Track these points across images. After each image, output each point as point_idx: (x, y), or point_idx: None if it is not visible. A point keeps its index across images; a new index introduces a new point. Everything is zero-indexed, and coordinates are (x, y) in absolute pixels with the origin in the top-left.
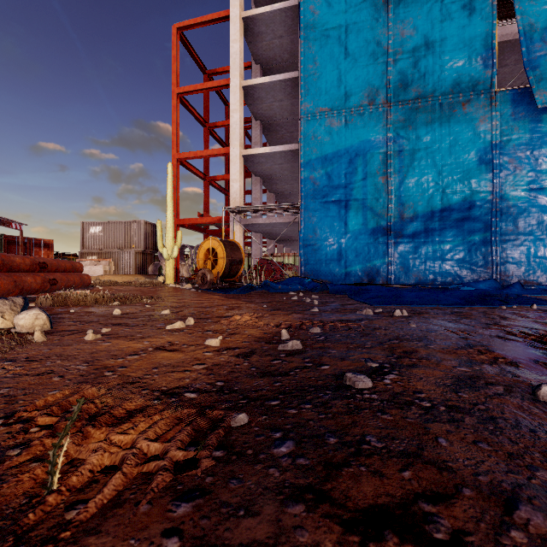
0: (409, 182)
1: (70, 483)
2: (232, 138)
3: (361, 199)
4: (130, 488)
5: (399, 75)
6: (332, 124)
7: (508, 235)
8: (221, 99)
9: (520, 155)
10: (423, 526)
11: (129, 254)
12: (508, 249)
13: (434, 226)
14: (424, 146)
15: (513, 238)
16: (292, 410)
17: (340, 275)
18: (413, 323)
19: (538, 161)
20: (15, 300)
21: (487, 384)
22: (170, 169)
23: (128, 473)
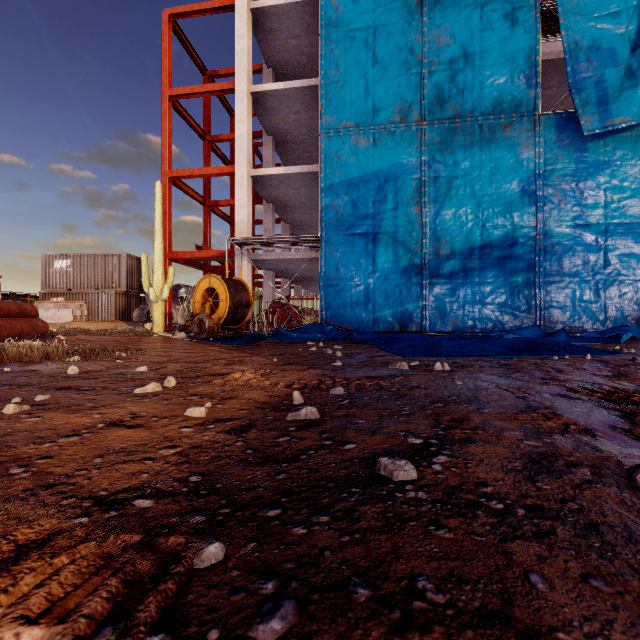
0: (446, 214)
1: None
2: (239, 155)
3: (392, 232)
4: None
5: (435, 90)
6: (359, 142)
7: (553, 276)
8: (226, 108)
9: (564, 188)
10: None
11: (107, 295)
12: (552, 292)
13: (473, 264)
14: (462, 173)
15: (557, 280)
16: (299, 529)
17: (368, 321)
18: (458, 379)
19: (583, 195)
20: None
21: (568, 465)
22: (159, 189)
23: None
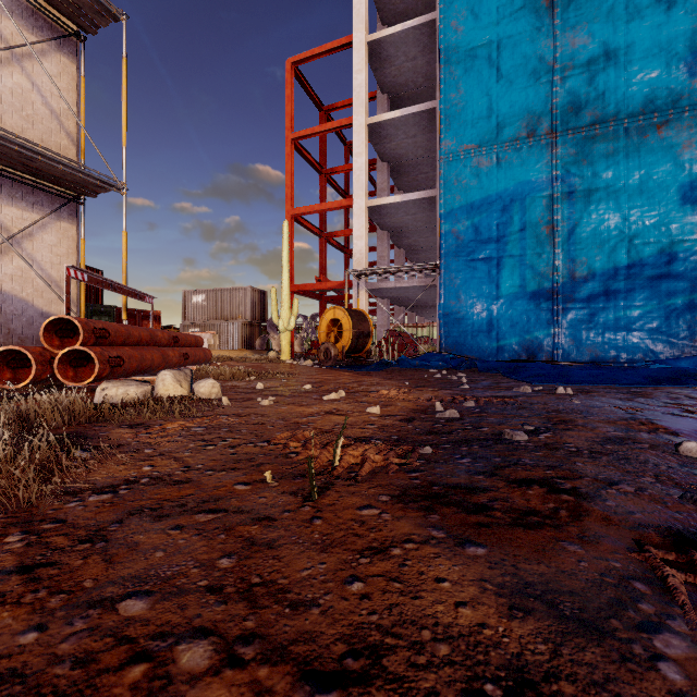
0: (583, 231)
1: (342, 465)
2: (356, 188)
3: (518, 255)
4: (376, 469)
5: (569, 96)
6: (480, 164)
7: None
8: (340, 138)
9: None
10: (554, 485)
11: (235, 326)
12: None
13: (618, 286)
14: (603, 185)
15: None
16: (463, 448)
17: (490, 350)
18: (576, 399)
19: None
20: (186, 371)
21: (635, 442)
22: (286, 229)
23: (371, 464)
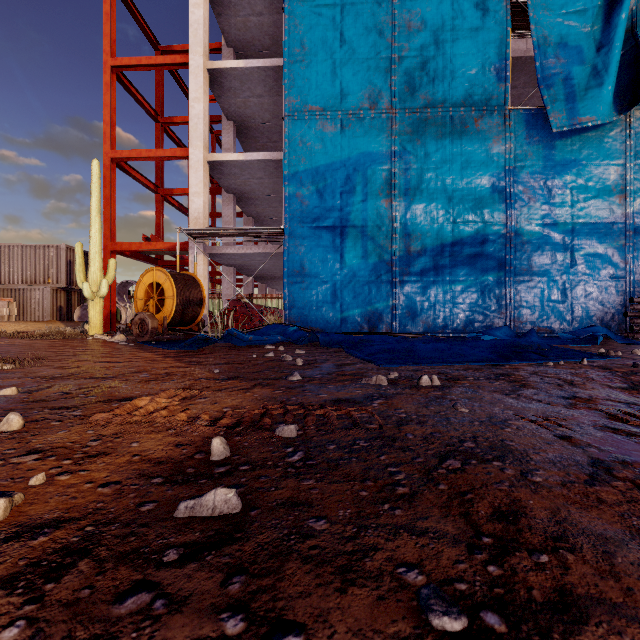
0: (417, 208)
1: None
2: (193, 137)
3: (361, 226)
4: None
5: (405, 76)
6: (325, 128)
7: (522, 275)
8: (182, 89)
9: (533, 185)
10: None
11: (42, 292)
12: (522, 291)
13: (444, 262)
14: (433, 166)
15: (527, 279)
16: None
17: (335, 322)
18: (461, 404)
19: (551, 193)
20: None
21: None
22: (96, 169)
23: None
